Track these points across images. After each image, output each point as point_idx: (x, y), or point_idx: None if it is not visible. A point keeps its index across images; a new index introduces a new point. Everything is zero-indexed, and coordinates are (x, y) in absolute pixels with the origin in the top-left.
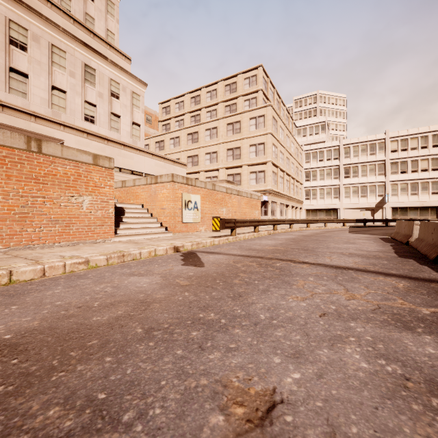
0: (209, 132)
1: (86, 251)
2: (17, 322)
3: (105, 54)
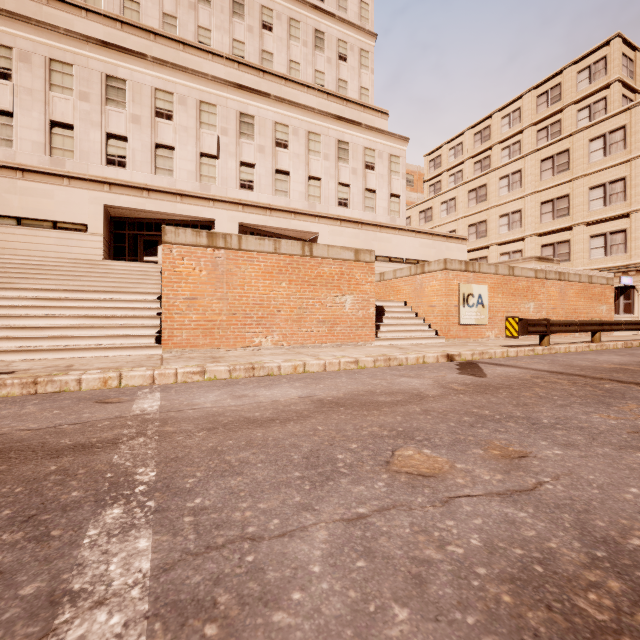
0: (505, 181)
1: (352, 353)
2: (329, 393)
3: (359, 119)
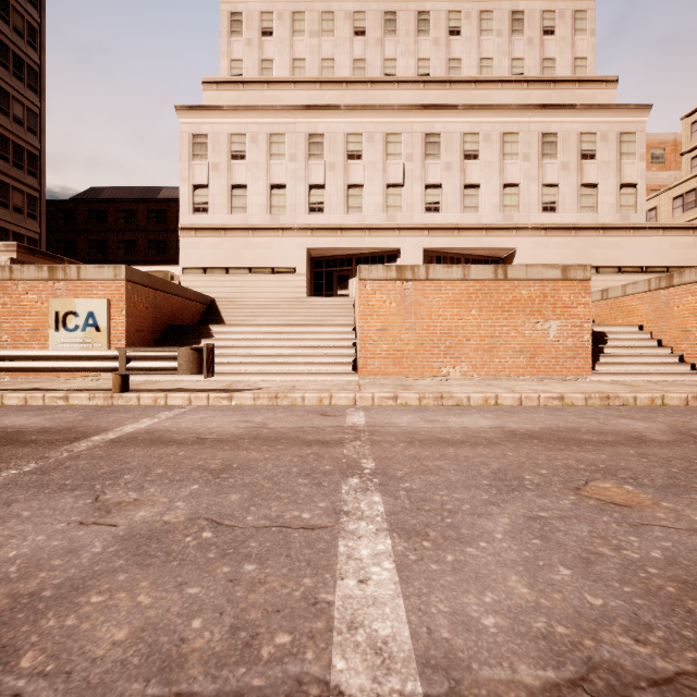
0: None
1: (557, 387)
2: (523, 426)
3: (571, 99)
